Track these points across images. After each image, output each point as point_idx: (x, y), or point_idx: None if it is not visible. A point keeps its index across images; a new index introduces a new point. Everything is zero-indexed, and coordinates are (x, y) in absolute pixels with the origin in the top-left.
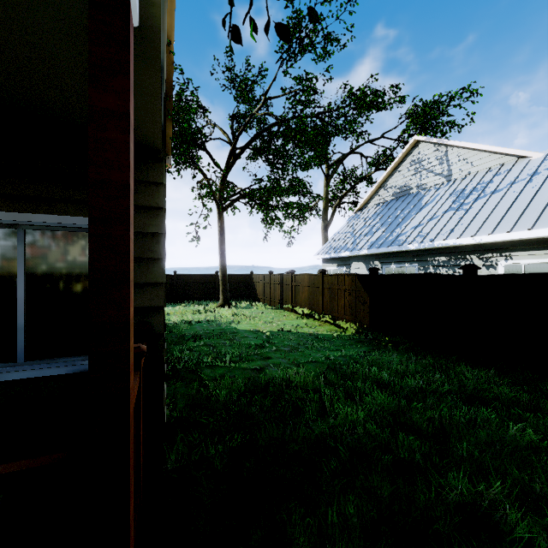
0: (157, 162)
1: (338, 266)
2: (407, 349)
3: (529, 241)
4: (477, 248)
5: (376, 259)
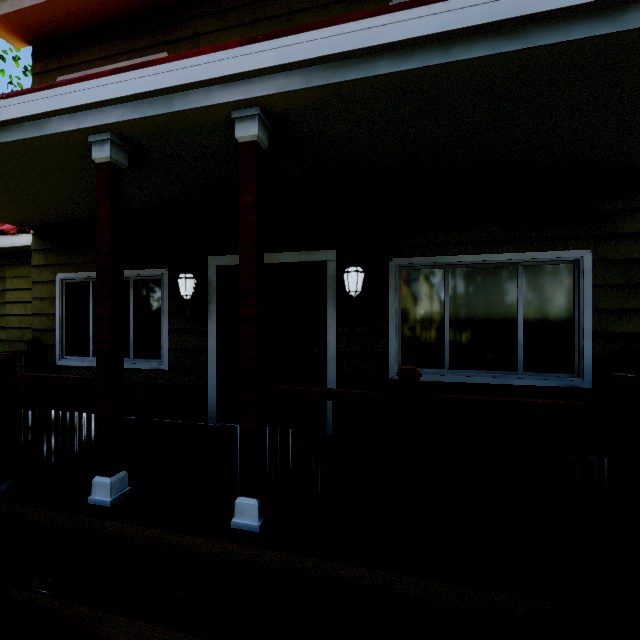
0: None
1: None
2: None
3: None
4: None
5: None
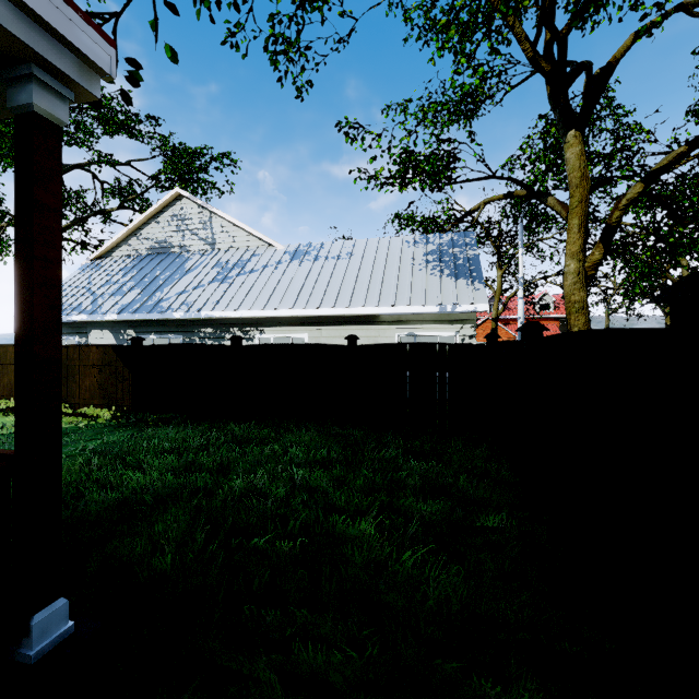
0: None
1: (66, 335)
2: (179, 424)
3: (276, 319)
4: (239, 322)
5: (130, 327)
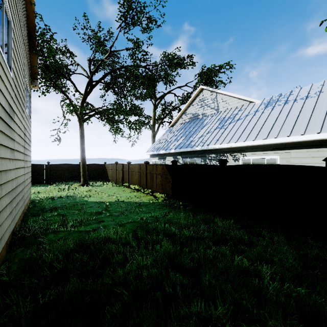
0: None
1: (159, 159)
2: (191, 209)
3: (254, 147)
4: (230, 150)
5: (179, 155)
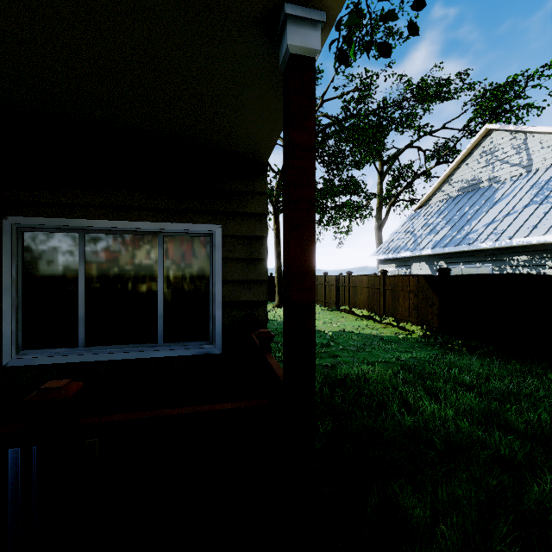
0: (262, 174)
1: (397, 267)
2: (485, 354)
3: None
4: None
5: (441, 259)
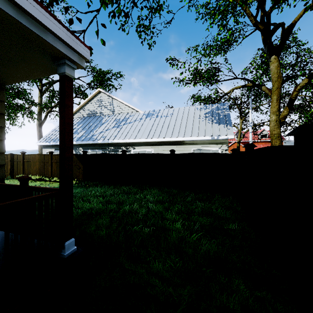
0: (1, 89)
1: (56, 150)
2: (101, 186)
3: (140, 143)
4: (124, 144)
5: (80, 146)
